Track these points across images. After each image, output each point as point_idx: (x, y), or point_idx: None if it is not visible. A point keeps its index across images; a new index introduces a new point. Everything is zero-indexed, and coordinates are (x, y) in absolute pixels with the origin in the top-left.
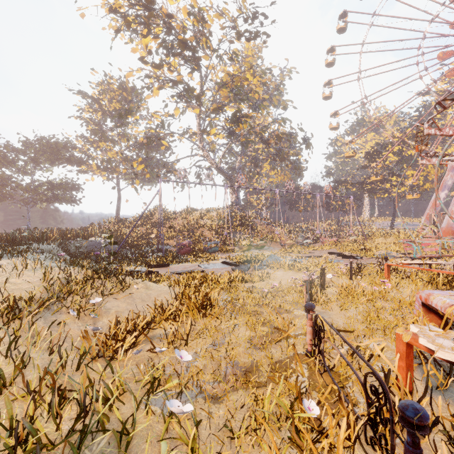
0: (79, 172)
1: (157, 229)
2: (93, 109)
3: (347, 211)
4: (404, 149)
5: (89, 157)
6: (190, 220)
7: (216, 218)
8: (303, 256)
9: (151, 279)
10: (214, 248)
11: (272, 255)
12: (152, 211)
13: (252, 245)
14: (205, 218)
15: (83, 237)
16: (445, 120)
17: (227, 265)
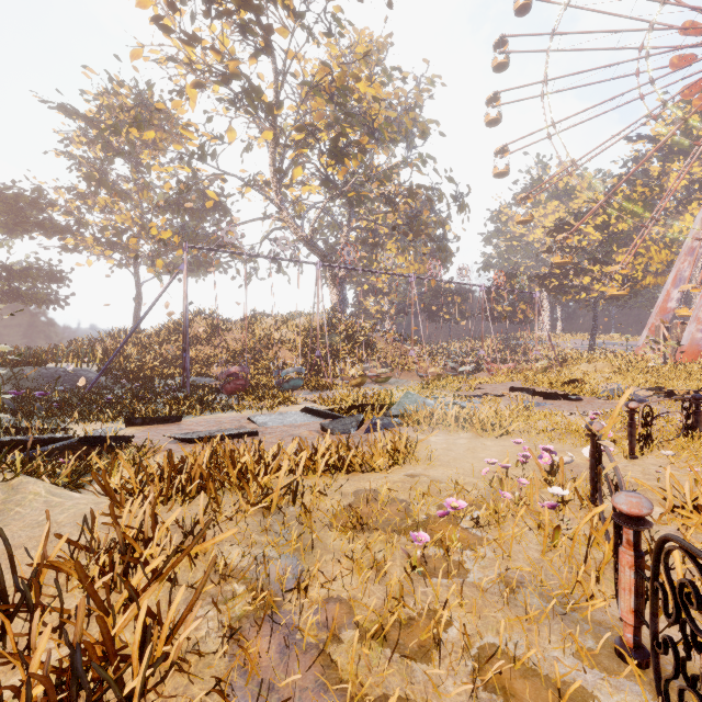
0: (64, 250)
1: (196, 348)
2: (89, 140)
3: (519, 322)
4: (613, 220)
5: (78, 221)
6: (256, 333)
7: (303, 328)
8: (468, 395)
9: (103, 458)
10: (294, 381)
11: (408, 393)
12: (190, 317)
13: (368, 376)
14: (283, 329)
15: (31, 360)
16: (667, 182)
17: (313, 417)
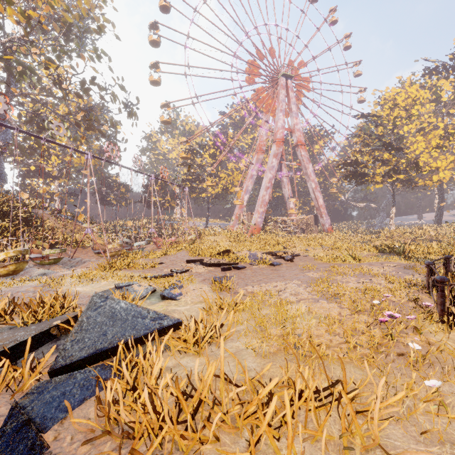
0: None
1: None
2: None
3: (166, 208)
4: (218, 153)
5: None
6: None
7: None
8: (160, 275)
9: None
10: None
11: (97, 296)
12: None
13: (30, 259)
14: None
15: None
16: None
17: None
